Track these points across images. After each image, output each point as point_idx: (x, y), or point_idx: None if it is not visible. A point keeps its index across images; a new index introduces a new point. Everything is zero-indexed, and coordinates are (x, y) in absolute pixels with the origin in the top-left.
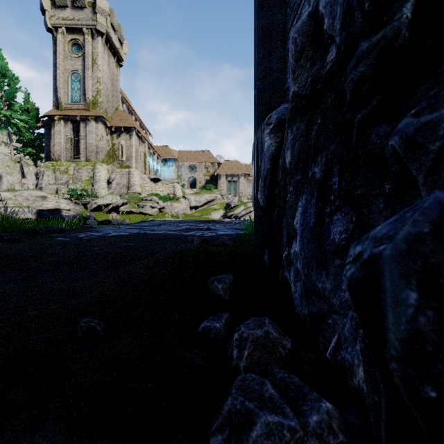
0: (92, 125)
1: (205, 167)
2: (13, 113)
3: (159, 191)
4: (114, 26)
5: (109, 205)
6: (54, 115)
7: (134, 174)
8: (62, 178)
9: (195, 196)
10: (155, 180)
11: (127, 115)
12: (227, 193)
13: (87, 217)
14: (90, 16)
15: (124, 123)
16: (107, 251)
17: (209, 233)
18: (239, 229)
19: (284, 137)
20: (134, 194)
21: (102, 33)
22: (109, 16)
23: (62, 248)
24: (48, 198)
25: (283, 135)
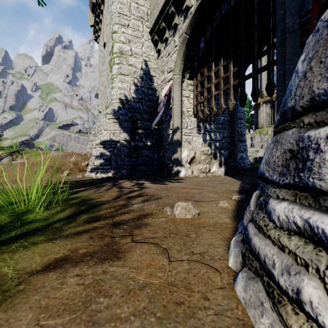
0: None
1: None
2: None
3: None
4: None
5: None
6: (259, 102)
7: None
8: (264, 138)
9: None
10: None
11: None
12: None
13: None
14: None
15: None
16: None
17: None
18: None
19: None
20: None
21: None
22: None
23: None
24: (259, 151)
25: None
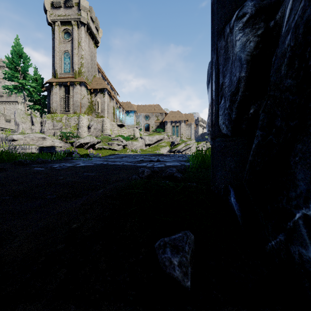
0: (78, 88)
1: (155, 116)
2: (26, 81)
3: (124, 133)
4: (93, 18)
5: (88, 143)
6: (52, 82)
7: (106, 121)
8: (57, 125)
9: (148, 137)
10: (121, 126)
11: (102, 80)
12: (171, 134)
13: (73, 152)
14: (76, 13)
15: (99, 86)
16: (69, 180)
17: (158, 164)
18: (183, 161)
19: (269, 25)
20: (106, 136)
21: (84, 24)
22: (89, 12)
23: (32, 177)
24: (46, 138)
25: (268, 23)
